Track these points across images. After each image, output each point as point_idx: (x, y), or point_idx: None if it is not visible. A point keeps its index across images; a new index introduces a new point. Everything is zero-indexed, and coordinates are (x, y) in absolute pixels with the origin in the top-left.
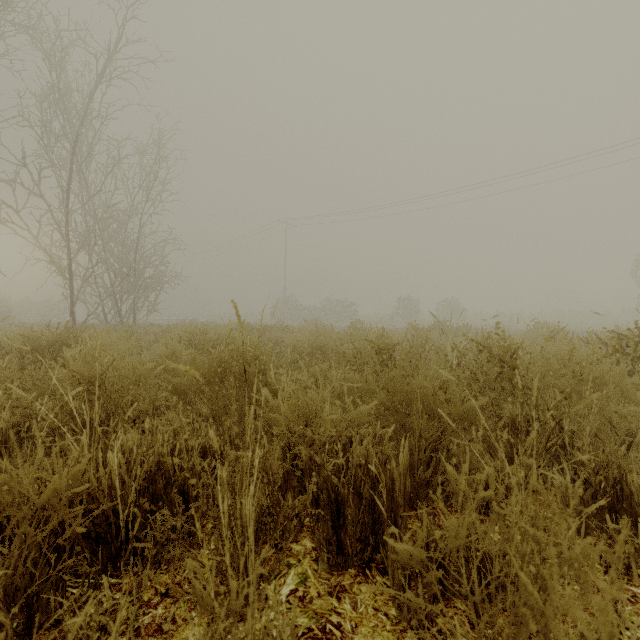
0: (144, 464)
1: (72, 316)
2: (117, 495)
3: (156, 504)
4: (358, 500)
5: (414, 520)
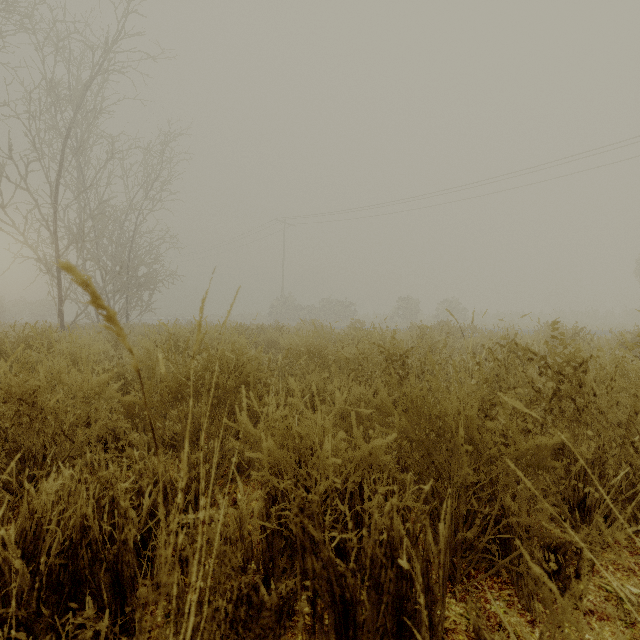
0: (56, 534)
1: (60, 316)
2: (1, 592)
3: (78, 588)
4: (376, 596)
5: (450, 600)
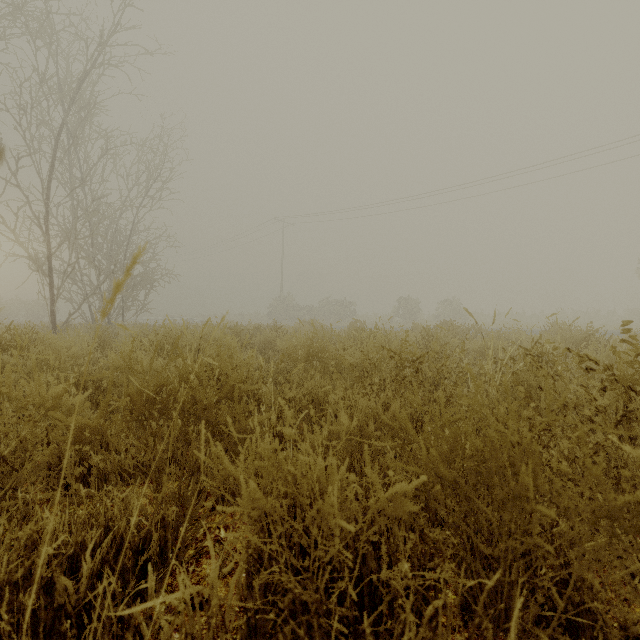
0: None
1: (52, 316)
2: None
3: None
4: None
5: None
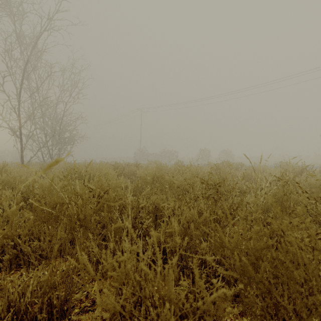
0: None
1: (21, 158)
2: None
3: None
4: None
5: None
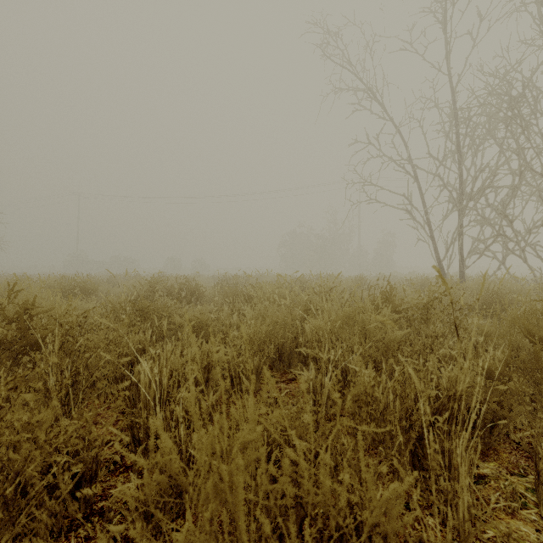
0: None
1: None
2: None
3: None
4: None
5: None
